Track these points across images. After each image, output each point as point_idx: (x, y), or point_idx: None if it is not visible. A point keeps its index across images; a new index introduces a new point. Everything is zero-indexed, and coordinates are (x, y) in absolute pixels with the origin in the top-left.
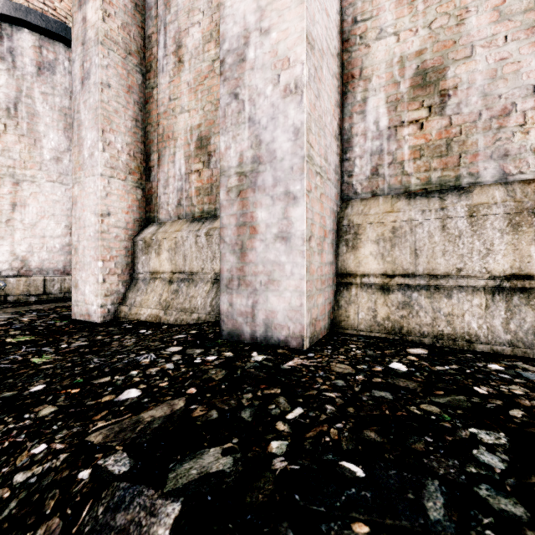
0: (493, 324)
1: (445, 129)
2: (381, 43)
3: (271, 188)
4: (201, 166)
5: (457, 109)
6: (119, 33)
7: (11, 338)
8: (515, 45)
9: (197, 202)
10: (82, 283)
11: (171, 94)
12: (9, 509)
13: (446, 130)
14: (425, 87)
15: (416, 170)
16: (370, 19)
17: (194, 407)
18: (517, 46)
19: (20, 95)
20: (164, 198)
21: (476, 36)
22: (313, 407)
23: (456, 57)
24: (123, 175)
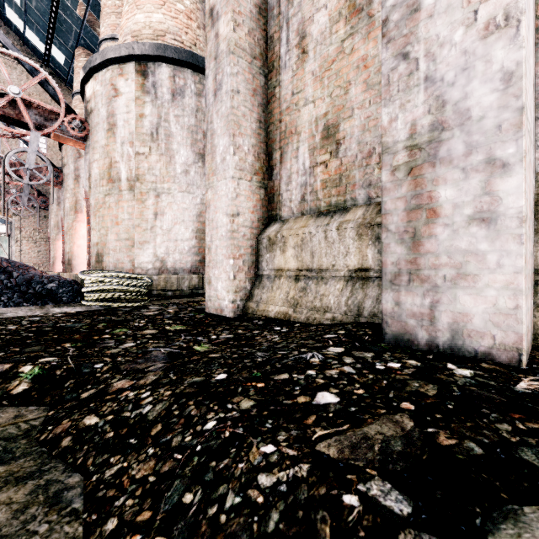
0: None
1: None
2: None
3: (461, 158)
4: (327, 157)
5: None
6: (246, 39)
7: (168, 327)
8: None
9: (323, 196)
10: (214, 280)
11: (294, 88)
12: (273, 523)
13: None
14: None
15: None
16: None
17: (432, 430)
18: None
19: (160, 121)
20: (286, 195)
21: None
22: None
23: None
24: (249, 176)
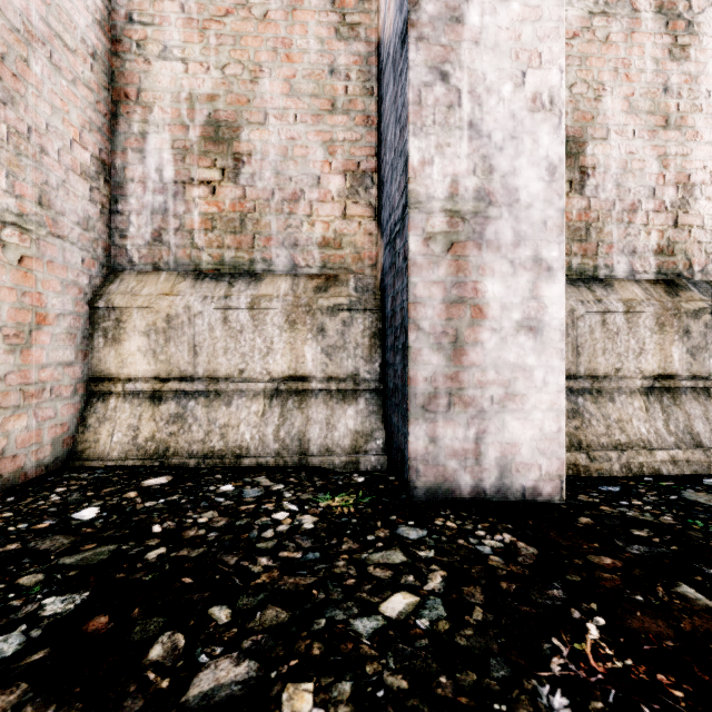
0: (266, 433)
1: (240, 202)
2: (166, 66)
3: None
4: None
5: (252, 180)
6: None
7: None
8: (304, 128)
9: None
10: None
11: None
12: None
13: (241, 203)
14: (218, 143)
15: (208, 244)
16: (152, 26)
17: None
18: (305, 129)
19: None
20: None
21: (270, 103)
22: None
23: (251, 119)
24: None
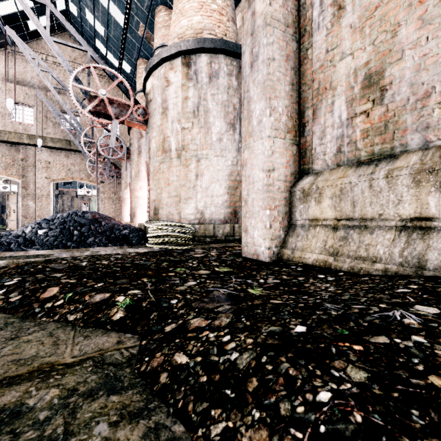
0: None
1: None
2: None
3: None
4: (369, 106)
5: None
6: (280, 11)
7: (217, 268)
8: None
9: (364, 145)
10: (251, 229)
11: (329, 45)
12: None
13: None
14: None
15: None
16: None
17: None
18: None
19: (200, 100)
20: (319, 149)
21: None
22: None
23: None
24: (283, 134)
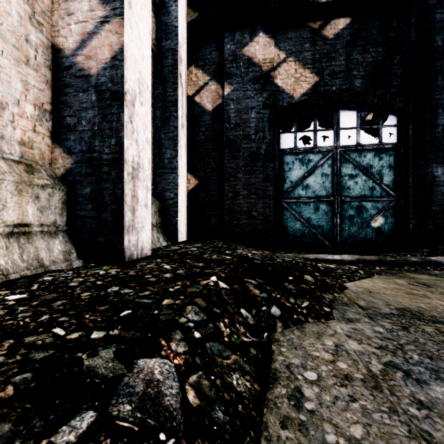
0: (15, 259)
1: None
2: None
3: None
4: None
5: None
6: None
7: None
8: (8, 63)
9: None
10: None
11: None
12: None
13: None
14: None
15: None
16: None
17: None
18: (9, 65)
19: None
20: None
21: None
22: (57, 324)
23: None
24: None
